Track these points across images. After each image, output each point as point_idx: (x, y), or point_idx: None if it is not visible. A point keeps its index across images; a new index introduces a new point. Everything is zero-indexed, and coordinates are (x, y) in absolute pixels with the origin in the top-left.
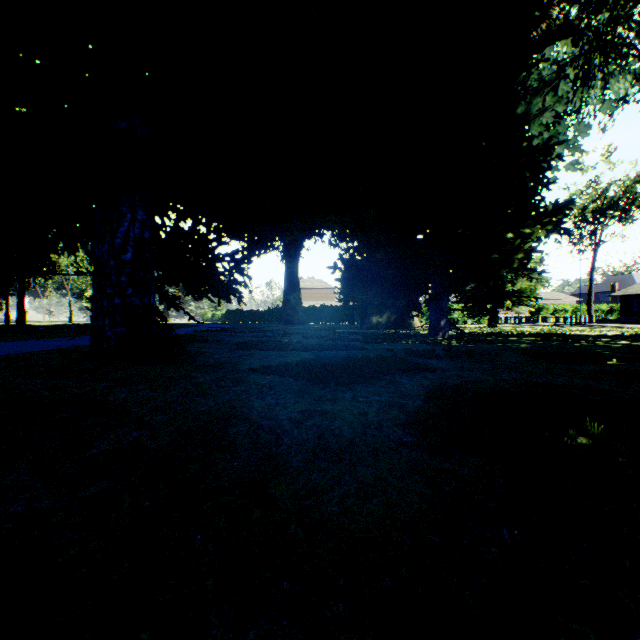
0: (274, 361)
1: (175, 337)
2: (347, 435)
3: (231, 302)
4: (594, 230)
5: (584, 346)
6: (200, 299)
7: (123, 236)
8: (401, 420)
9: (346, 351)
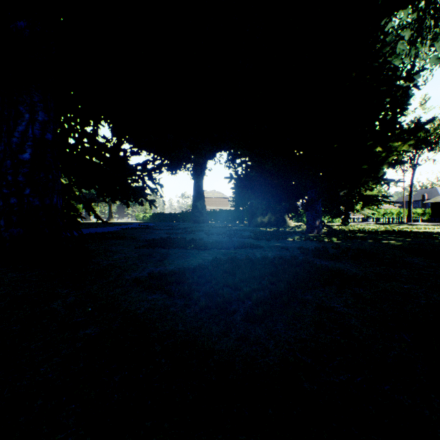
0: (171, 264)
1: (76, 237)
2: None
3: (143, 205)
4: (413, 156)
5: None
6: (113, 202)
7: (20, 135)
8: None
9: (243, 249)
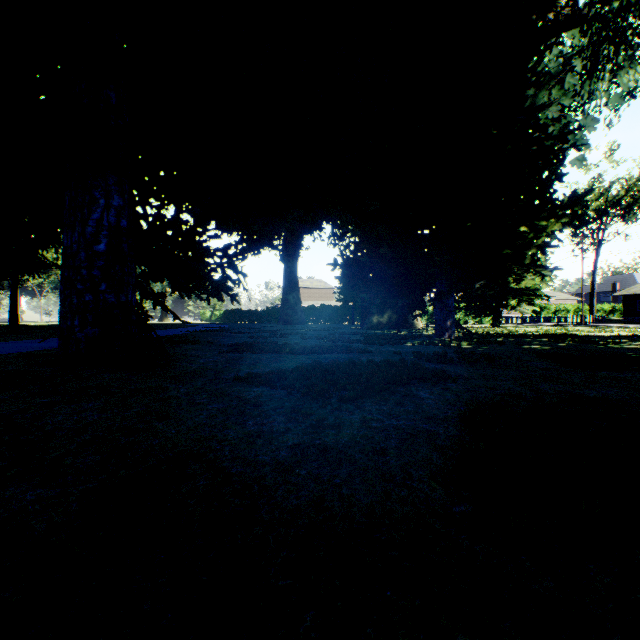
0: (266, 367)
1: (155, 339)
2: (361, 499)
3: (223, 300)
4: (597, 229)
5: (607, 348)
6: (188, 297)
7: (95, 224)
8: (437, 465)
9: (348, 354)
